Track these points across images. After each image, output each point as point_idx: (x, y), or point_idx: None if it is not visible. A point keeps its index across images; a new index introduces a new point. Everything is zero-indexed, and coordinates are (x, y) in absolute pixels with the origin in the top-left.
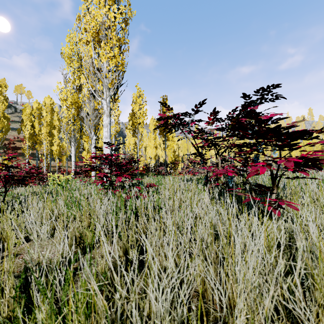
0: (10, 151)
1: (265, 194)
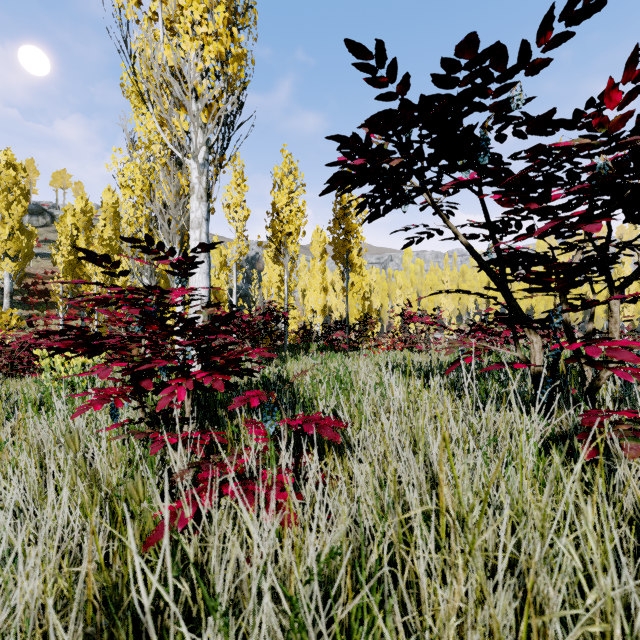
0: (35, 298)
1: None
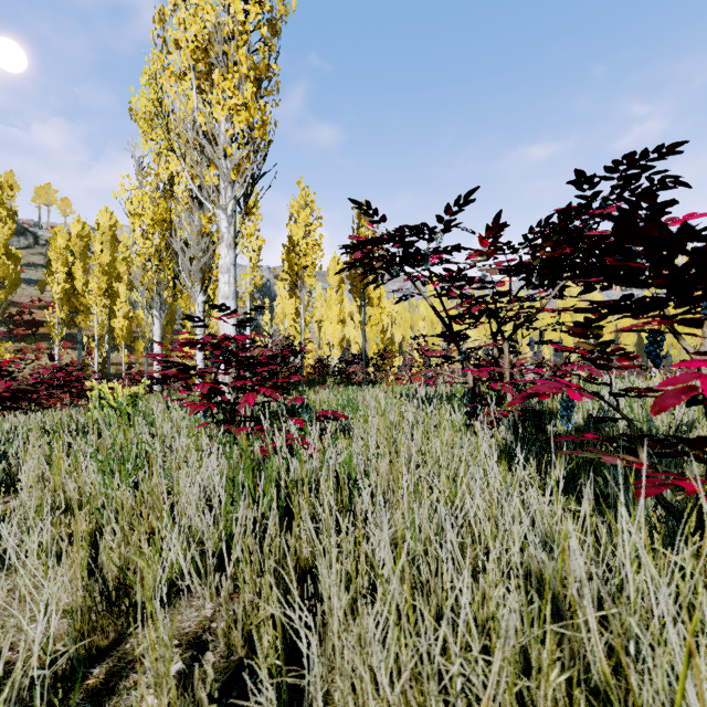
0: (22, 329)
1: (677, 457)
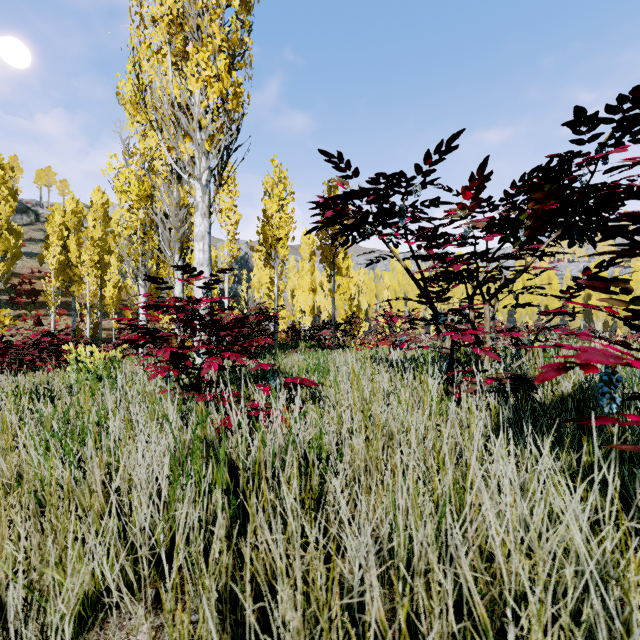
0: (22, 298)
1: None
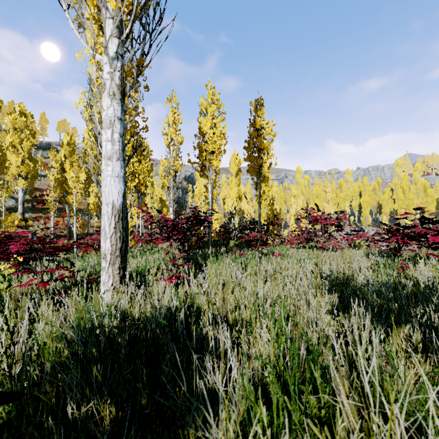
0: (40, 205)
1: None
